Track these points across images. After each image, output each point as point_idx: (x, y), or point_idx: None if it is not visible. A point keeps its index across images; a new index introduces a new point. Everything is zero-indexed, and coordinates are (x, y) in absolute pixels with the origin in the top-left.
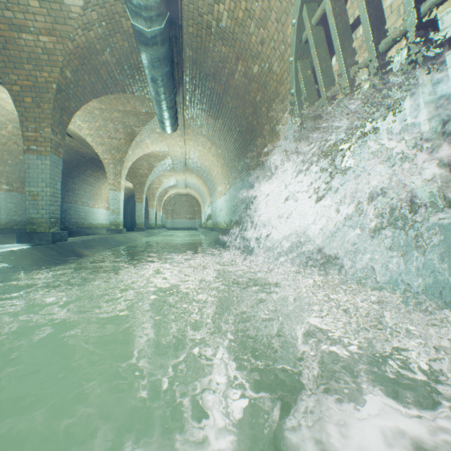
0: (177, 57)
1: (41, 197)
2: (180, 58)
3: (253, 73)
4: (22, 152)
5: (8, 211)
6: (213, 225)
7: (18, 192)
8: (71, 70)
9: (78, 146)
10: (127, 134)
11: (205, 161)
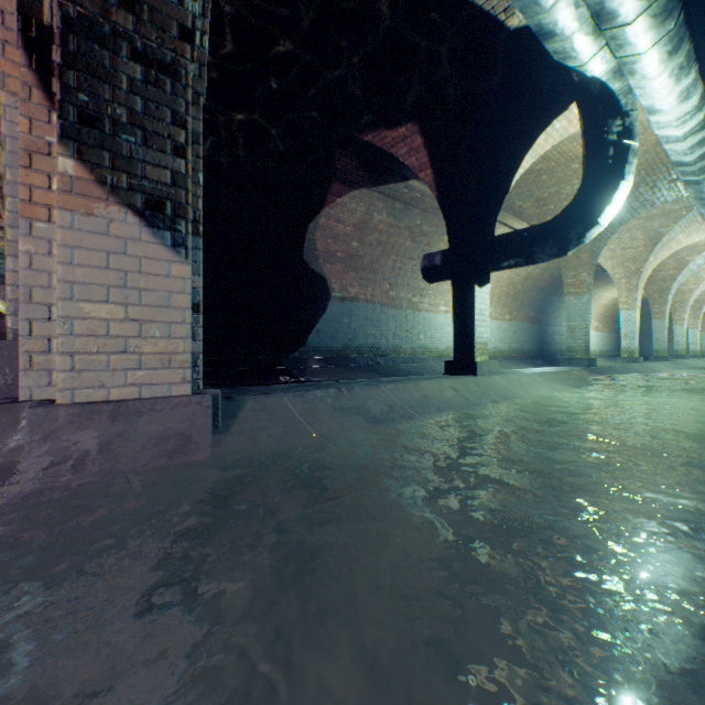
0: None
1: (576, 330)
2: None
3: None
4: (520, 282)
5: (508, 339)
6: None
7: (514, 321)
8: None
9: None
10: (646, 239)
11: None
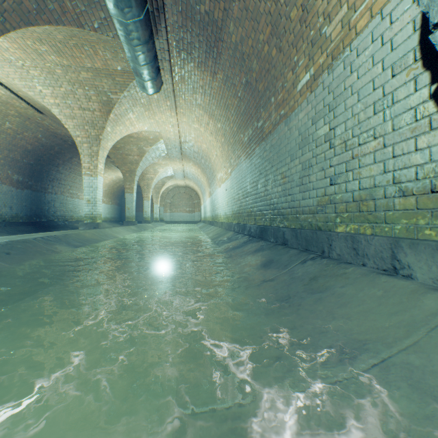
0: None
1: None
2: None
3: None
4: None
5: None
6: (213, 218)
7: None
8: None
9: (53, 126)
10: (102, 103)
11: (202, 143)
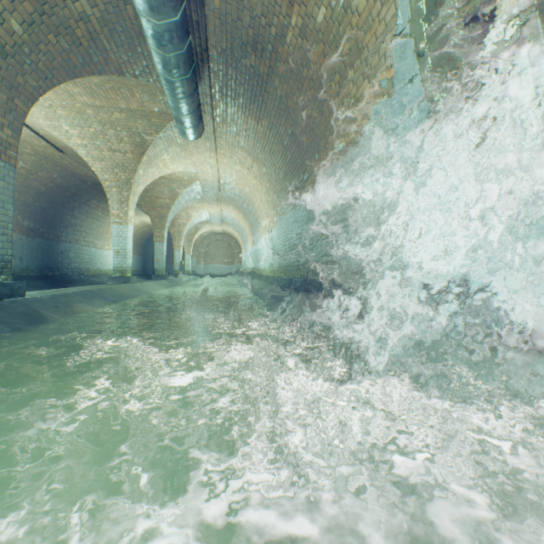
0: (196, 10)
1: None
2: (200, 11)
3: (316, 25)
4: None
5: None
6: (256, 271)
7: None
8: (21, 21)
9: (73, 166)
10: (134, 145)
11: (245, 185)
